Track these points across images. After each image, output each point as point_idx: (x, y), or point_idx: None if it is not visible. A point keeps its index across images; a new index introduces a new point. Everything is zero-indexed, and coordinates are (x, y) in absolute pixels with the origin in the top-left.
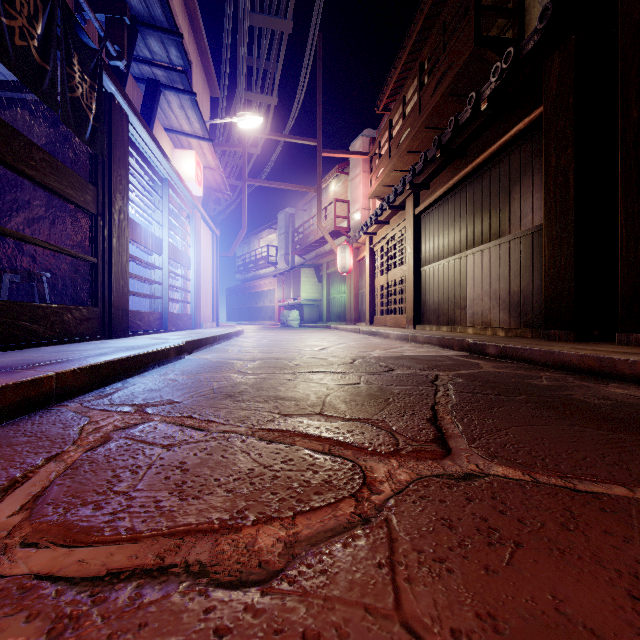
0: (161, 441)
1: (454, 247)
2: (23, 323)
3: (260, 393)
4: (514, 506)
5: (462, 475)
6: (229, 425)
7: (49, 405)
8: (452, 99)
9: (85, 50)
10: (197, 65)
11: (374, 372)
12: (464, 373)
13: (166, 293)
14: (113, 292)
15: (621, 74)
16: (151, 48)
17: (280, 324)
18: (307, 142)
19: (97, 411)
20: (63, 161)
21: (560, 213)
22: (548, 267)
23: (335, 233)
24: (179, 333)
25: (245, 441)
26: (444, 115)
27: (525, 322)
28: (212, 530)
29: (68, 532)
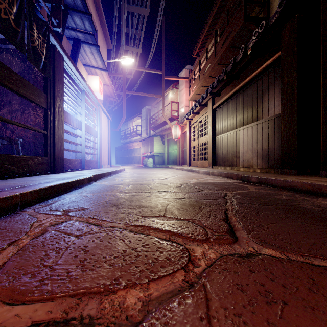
0: (75, 232)
1: (233, 126)
2: (6, 165)
3: (131, 203)
4: (278, 275)
5: (245, 254)
6: (113, 222)
7: (16, 211)
8: (232, 49)
9: (40, 22)
10: (100, 32)
11: (192, 191)
12: (240, 192)
13: (84, 149)
14: (55, 149)
15: (322, 34)
16: (75, 22)
17: (143, 165)
18: (157, 72)
19: (42, 214)
20: (29, 80)
21: (289, 108)
22: (283, 136)
23: (171, 119)
24: (90, 170)
25: (122, 232)
26: (228, 57)
27: (270, 165)
28: (99, 292)
29: (12, 294)
